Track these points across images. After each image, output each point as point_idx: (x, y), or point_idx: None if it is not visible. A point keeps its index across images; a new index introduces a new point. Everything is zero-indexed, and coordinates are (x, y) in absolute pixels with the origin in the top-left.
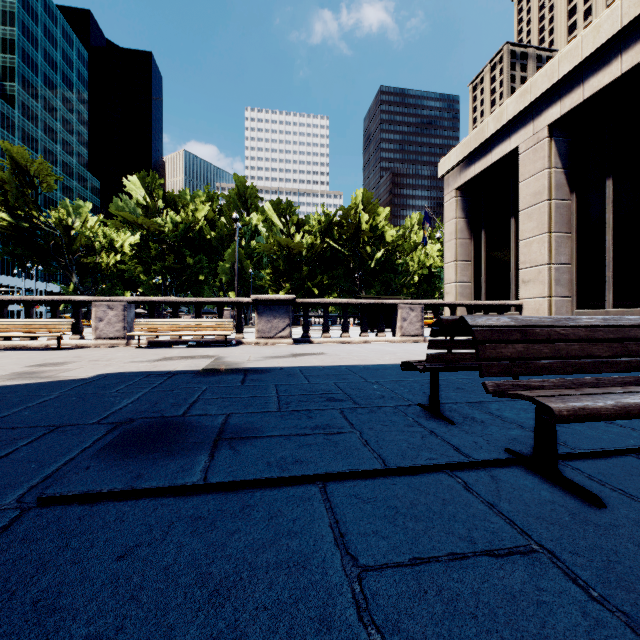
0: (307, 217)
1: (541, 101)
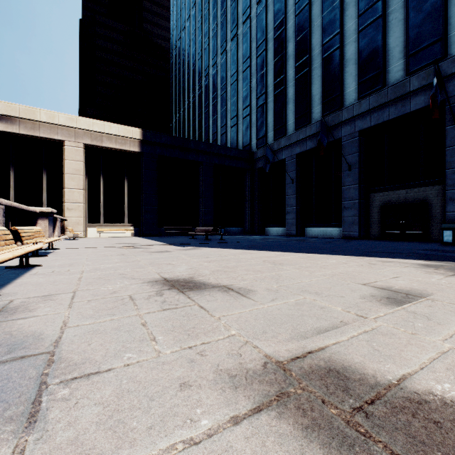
0: None
1: (80, 130)
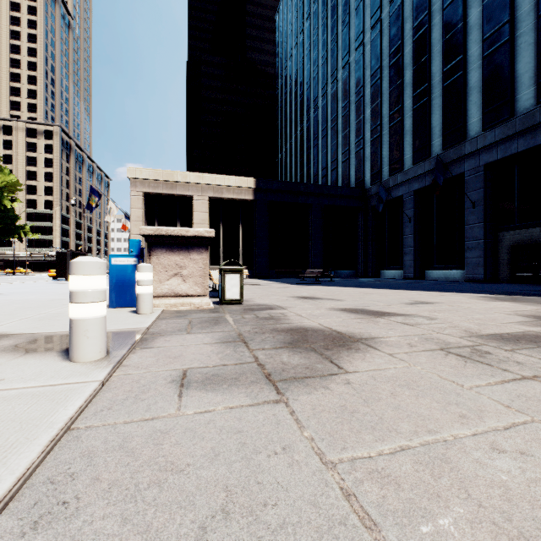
0: None
1: (206, 185)
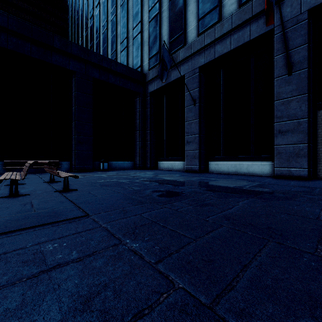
0: None
1: None
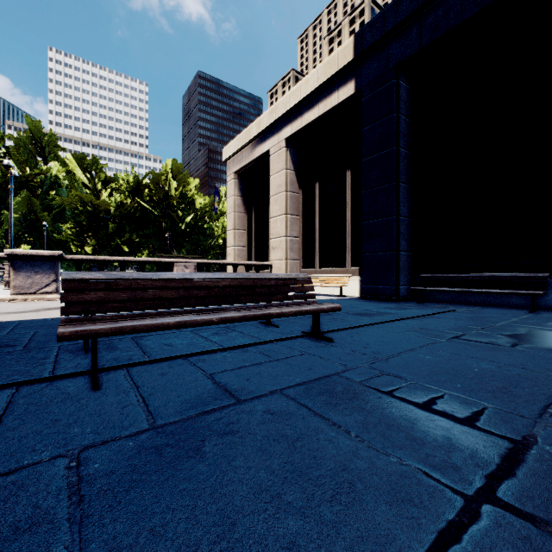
0: (117, 176)
1: (282, 120)
